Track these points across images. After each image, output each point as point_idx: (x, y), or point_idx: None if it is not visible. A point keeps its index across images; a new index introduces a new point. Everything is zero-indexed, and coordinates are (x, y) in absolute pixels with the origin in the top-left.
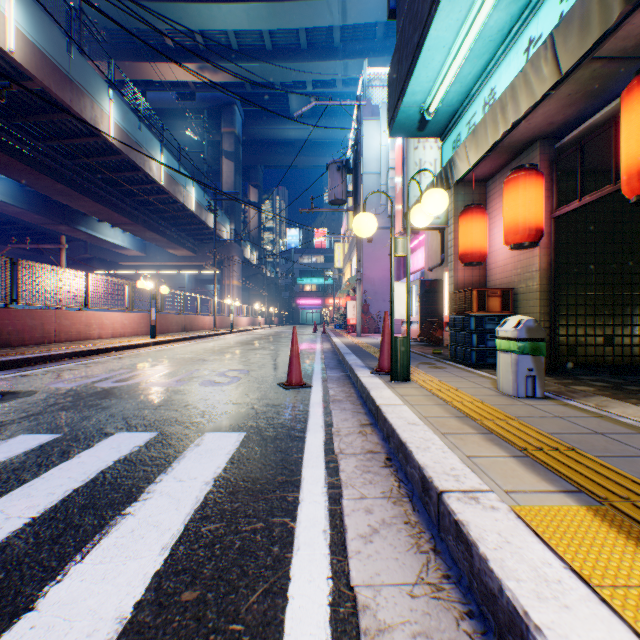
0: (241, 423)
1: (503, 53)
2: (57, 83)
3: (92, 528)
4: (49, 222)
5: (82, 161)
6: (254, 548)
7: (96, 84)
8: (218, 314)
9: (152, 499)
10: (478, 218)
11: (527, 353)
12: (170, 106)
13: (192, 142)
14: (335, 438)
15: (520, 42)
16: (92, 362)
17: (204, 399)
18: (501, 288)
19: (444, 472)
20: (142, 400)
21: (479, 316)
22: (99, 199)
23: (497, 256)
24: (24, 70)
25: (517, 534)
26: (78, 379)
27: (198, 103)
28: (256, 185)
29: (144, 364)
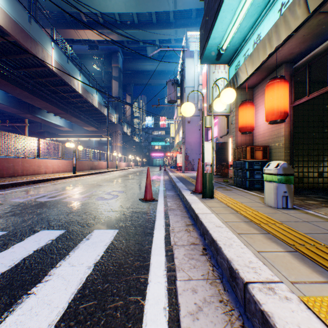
0: (116, 224)
1: (265, 14)
2: (23, 38)
3: (3, 306)
4: (21, 112)
5: (37, 80)
6: (114, 325)
7: (44, 39)
8: (109, 161)
9: (51, 281)
10: (249, 107)
11: (283, 182)
12: (85, 53)
13: (96, 72)
14: (171, 234)
15: (276, 6)
16: (39, 186)
17: (96, 208)
18: (262, 146)
19: (245, 265)
20: (61, 209)
21: (250, 161)
22: (47, 100)
23: (259, 128)
24: (5, 30)
25: (313, 327)
26: (28, 196)
27: (99, 51)
28: (130, 94)
29: (67, 187)
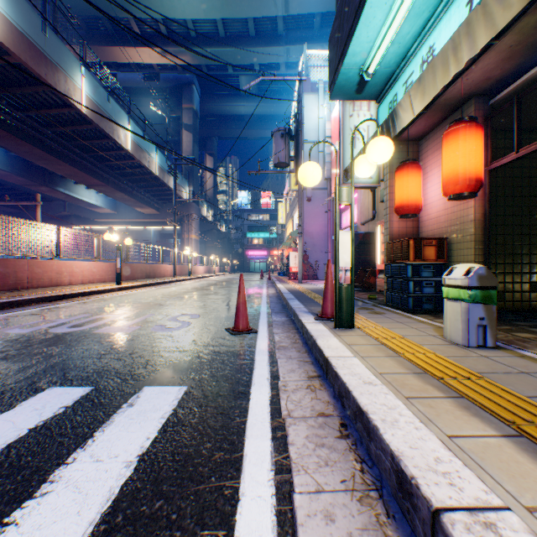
0: (183, 375)
1: (442, 10)
2: (33, 58)
3: None
4: (31, 183)
5: (58, 129)
6: None
7: (69, 61)
8: (178, 263)
9: (52, 494)
10: (413, 173)
11: (478, 302)
12: (137, 85)
13: (157, 117)
14: (282, 395)
15: None
16: (57, 307)
17: (151, 346)
18: (436, 238)
19: (429, 467)
20: (89, 347)
21: (415, 264)
22: (74, 163)
23: (430, 209)
24: (2, 45)
25: None
26: (36, 324)
27: (162, 83)
28: (212, 154)
29: (104, 309)
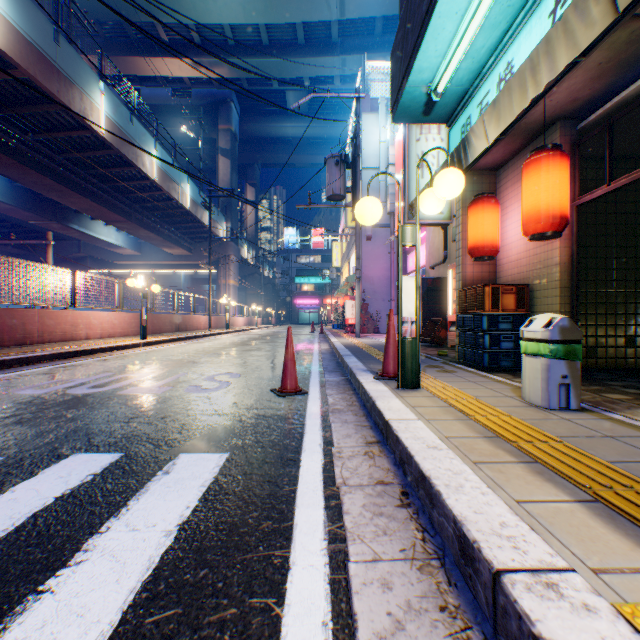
0: (224, 441)
1: (522, 21)
2: (43, 72)
3: None
4: (40, 219)
5: (72, 156)
6: None
7: (85, 75)
8: (214, 314)
9: (87, 563)
10: (490, 208)
11: (561, 357)
12: (165, 102)
13: (188, 140)
14: (336, 462)
15: (544, 4)
16: (73, 365)
17: (186, 409)
18: (516, 284)
19: (493, 531)
20: (115, 410)
21: (492, 315)
22: (90, 195)
23: (509, 250)
24: (7, 57)
25: None
26: (51, 384)
27: (194, 99)
28: (253, 184)
29: (128, 367)
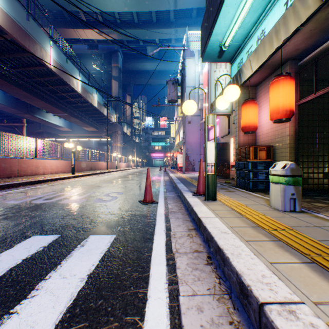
0: (113, 228)
1: (270, 8)
2: (21, 36)
3: None
4: (19, 112)
5: (36, 79)
6: None
7: (43, 38)
8: (109, 161)
9: (37, 296)
10: (252, 106)
11: (291, 184)
12: (84, 52)
13: (96, 71)
14: (172, 240)
15: None
16: (36, 187)
17: (94, 211)
18: (266, 146)
19: (258, 280)
20: (56, 212)
21: (254, 162)
22: (46, 100)
23: (262, 128)
24: (2, 28)
25: None
26: (23, 198)
27: (99, 51)
28: (130, 94)
29: (64, 189)
